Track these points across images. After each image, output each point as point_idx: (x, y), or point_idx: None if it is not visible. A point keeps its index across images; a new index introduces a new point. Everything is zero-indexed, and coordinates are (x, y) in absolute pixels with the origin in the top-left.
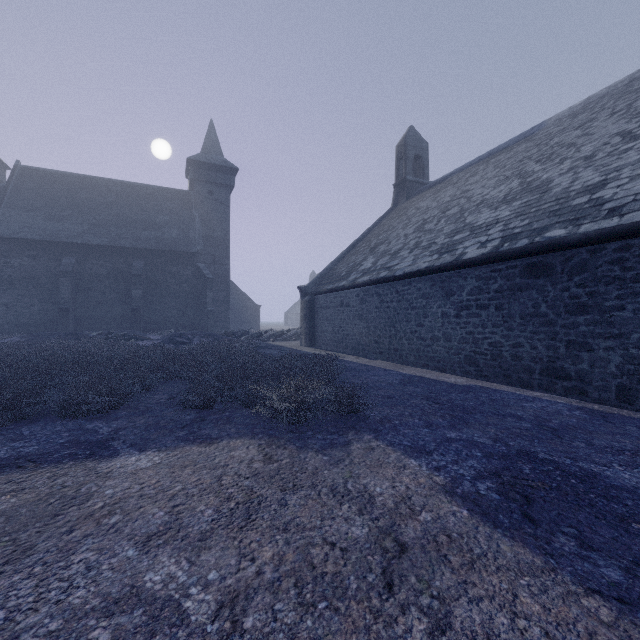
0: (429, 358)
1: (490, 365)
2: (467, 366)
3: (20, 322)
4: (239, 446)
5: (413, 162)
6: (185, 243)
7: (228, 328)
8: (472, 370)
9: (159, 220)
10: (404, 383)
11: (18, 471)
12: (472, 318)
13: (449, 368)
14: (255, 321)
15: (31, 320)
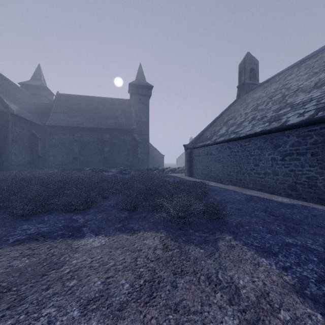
0: (262, 185)
1: (307, 191)
2: (289, 191)
3: (58, 163)
4: (149, 237)
5: (249, 72)
6: (128, 125)
7: (148, 166)
8: (293, 194)
9: (116, 114)
10: (248, 200)
11: (35, 242)
12: (293, 161)
13: (276, 192)
14: (161, 163)
15: (62, 162)
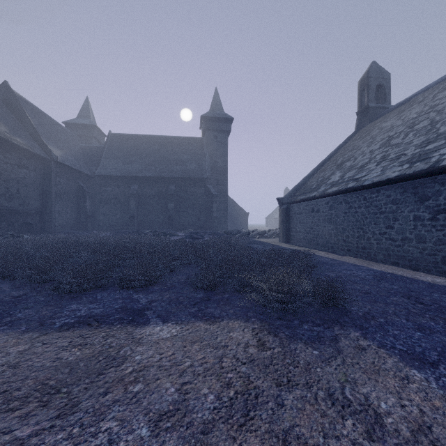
0: (399, 257)
1: None
2: (445, 266)
3: (110, 224)
4: (236, 328)
5: (375, 91)
6: (199, 172)
7: (227, 228)
8: None
9: (184, 158)
10: (377, 279)
11: (87, 328)
12: None
13: (423, 267)
14: (245, 224)
15: (116, 223)
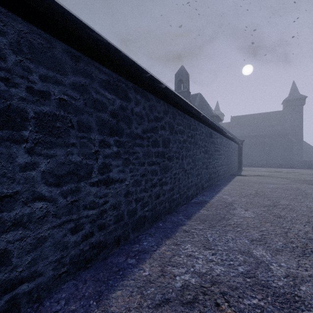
0: None
1: None
2: None
3: None
4: None
5: None
6: (283, 130)
7: (302, 159)
8: None
9: (272, 123)
10: None
11: (293, 169)
12: None
13: None
14: None
15: None
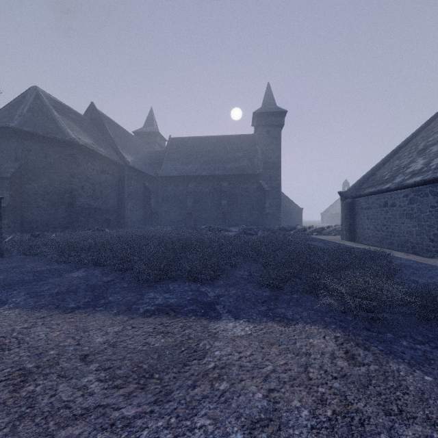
0: None
1: None
2: None
3: (171, 220)
4: (315, 333)
5: None
6: (252, 168)
7: (279, 224)
8: None
9: (236, 156)
10: None
11: (166, 316)
12: None
13: None
14: (298, 220)
15: (175, 219)
